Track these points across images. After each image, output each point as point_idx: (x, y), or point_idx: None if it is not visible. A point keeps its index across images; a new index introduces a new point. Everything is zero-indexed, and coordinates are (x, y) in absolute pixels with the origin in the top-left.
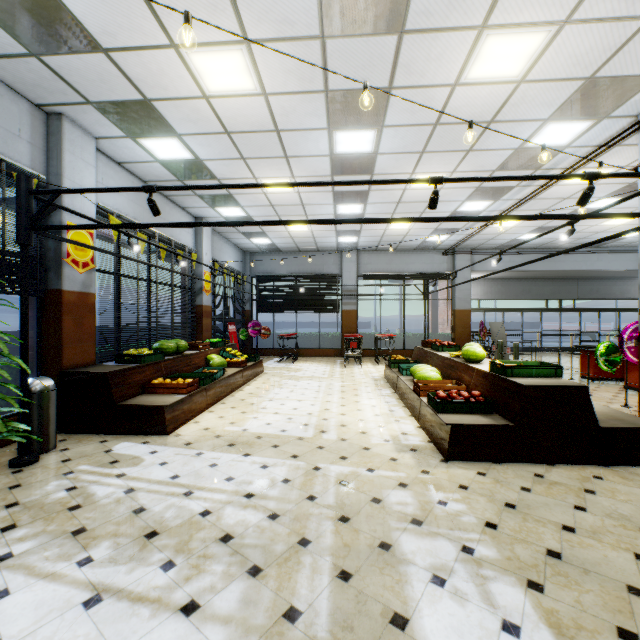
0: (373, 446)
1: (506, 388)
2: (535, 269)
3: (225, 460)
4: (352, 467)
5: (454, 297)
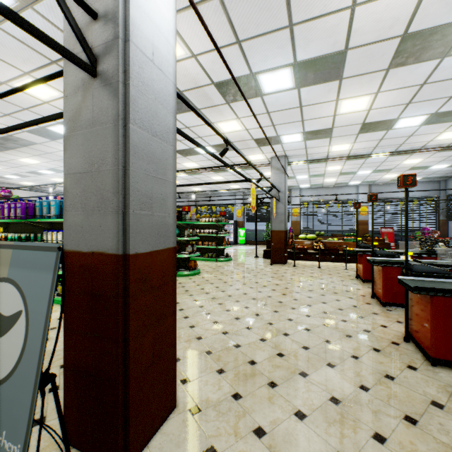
0: None
1: None
2: None
3: None
4: None
5: None
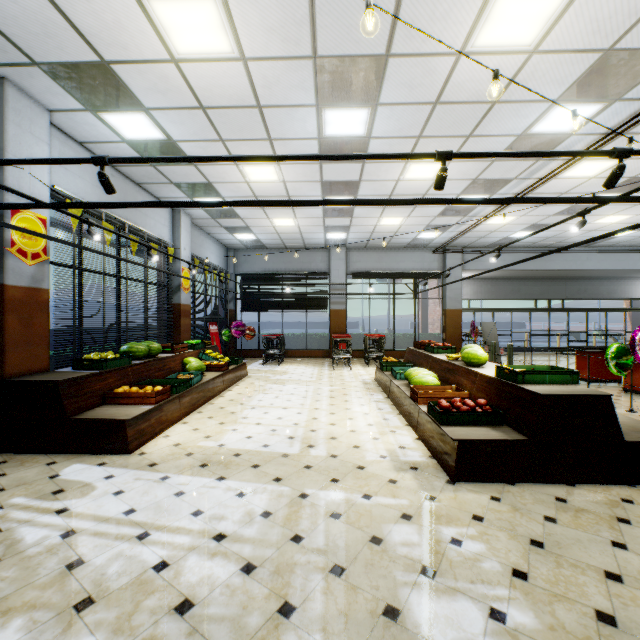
0: (368, 464)
1: (517, 396)
2: (526, 268)
3: (194, 486)
4: (345, 493)
5: (445, 296)
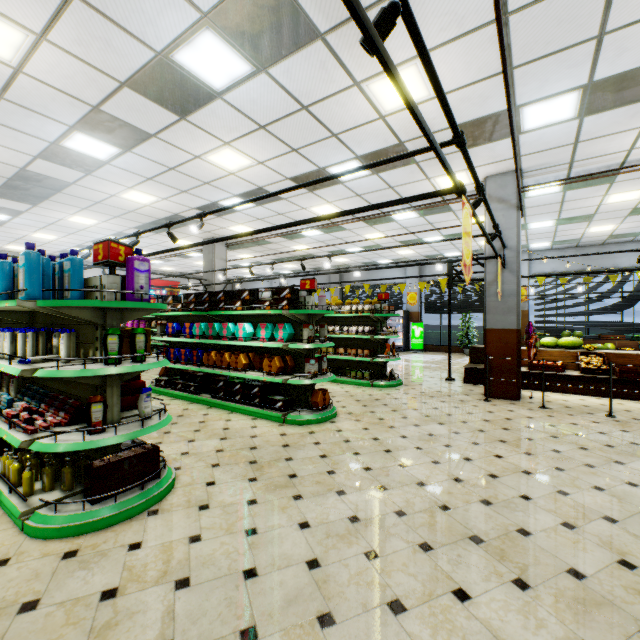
0: None
1: None
2: None
3: None
4: None
5: None
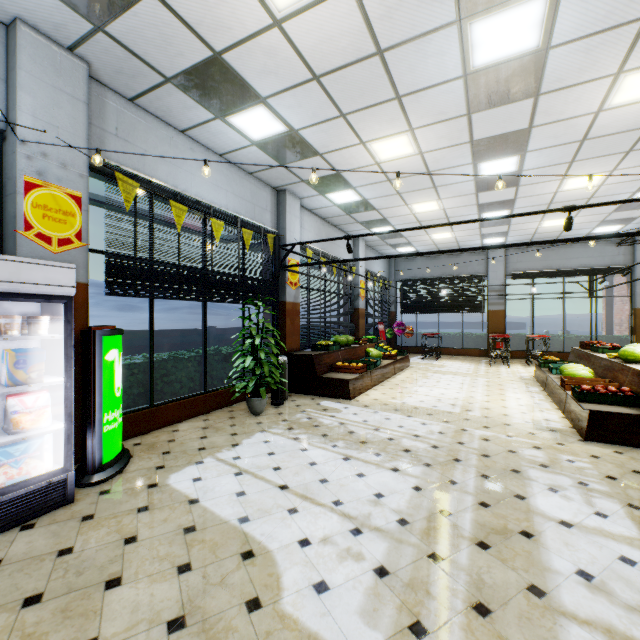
0: (513, 424)
1: None
2: None
3: (394, 417)
4: (493, 433)
5: (634, 294)
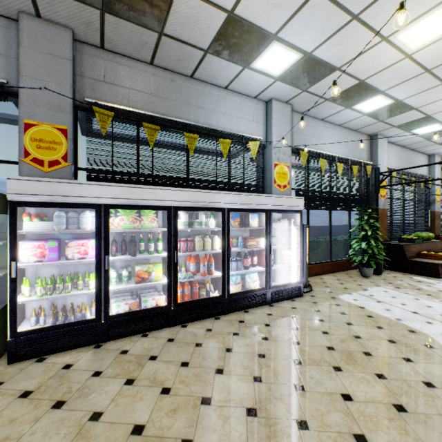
0: None
1: None
2: None
3: None
4: None
5: None
